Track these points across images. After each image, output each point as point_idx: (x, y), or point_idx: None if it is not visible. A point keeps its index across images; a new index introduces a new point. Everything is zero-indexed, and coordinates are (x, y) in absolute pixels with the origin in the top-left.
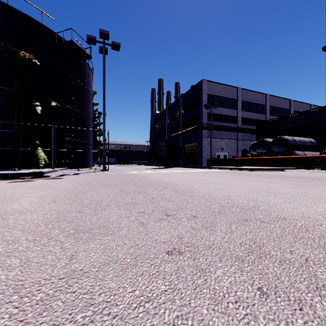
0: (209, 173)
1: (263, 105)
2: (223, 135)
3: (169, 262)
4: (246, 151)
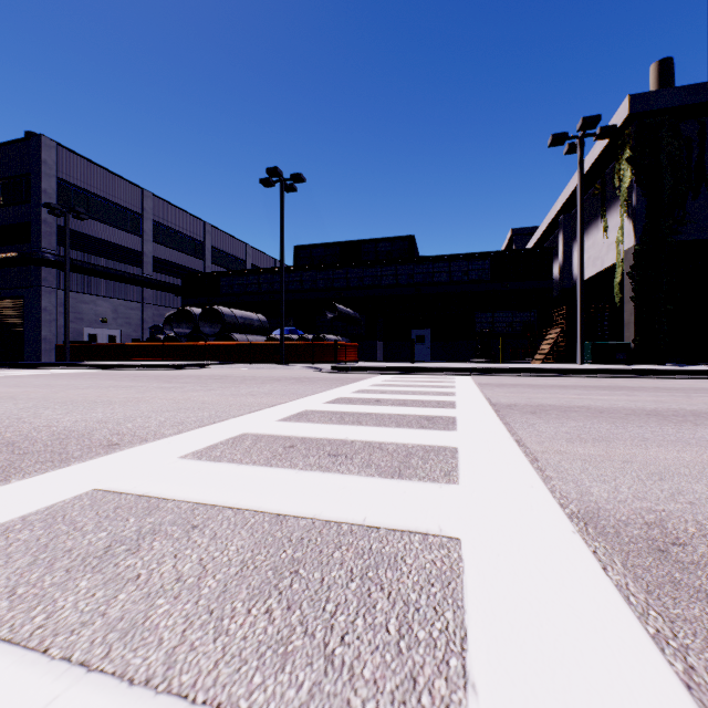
0: (22, 378)
1: (200, 241)
2: (107, 289)
3: None
4: (161, 329)
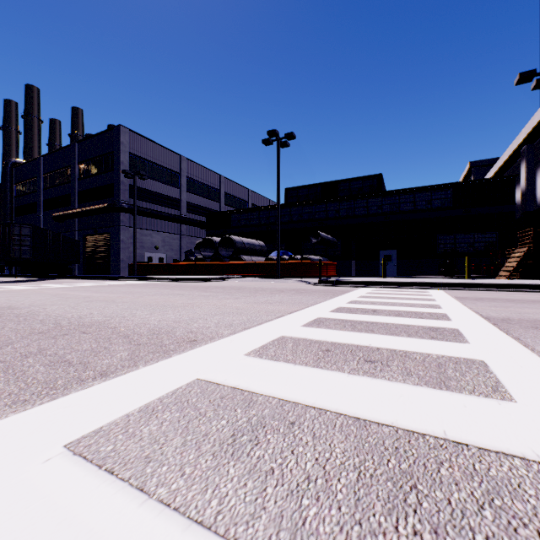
0: (113, 287)
1: (217, 189)
2: (158, 226)
3: None
4: (192, 253)
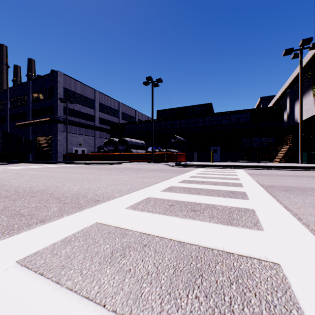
0: (53, 168)
1: (117, 110)
2: (81, 131)
3: None
4: (102, 148)
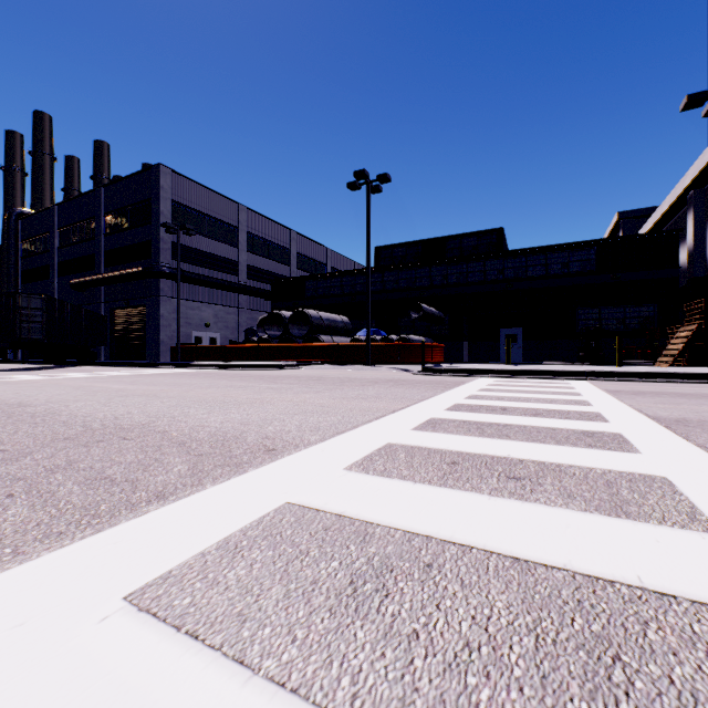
0: (152, 377)
1: (286, 248)
2: (209, 297)
3: None
4: (254, 332)
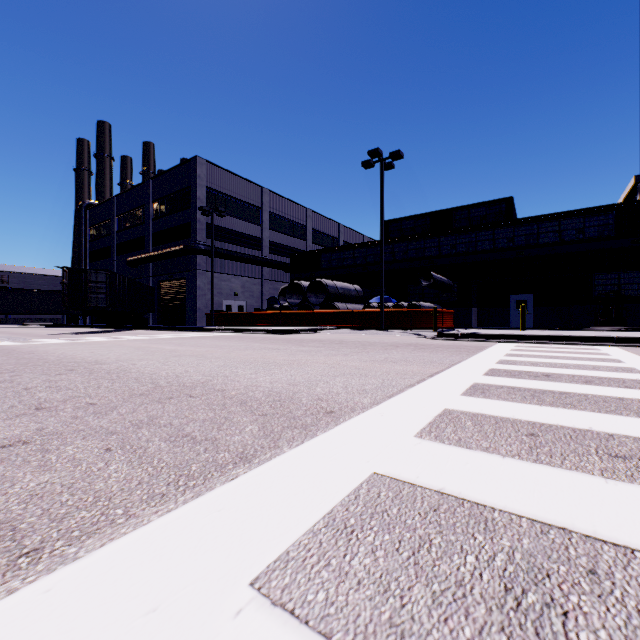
0: (195, 340)
1: (303, 225)
2: (237, 270)
3: (0, 453)
4: (275, 300)
